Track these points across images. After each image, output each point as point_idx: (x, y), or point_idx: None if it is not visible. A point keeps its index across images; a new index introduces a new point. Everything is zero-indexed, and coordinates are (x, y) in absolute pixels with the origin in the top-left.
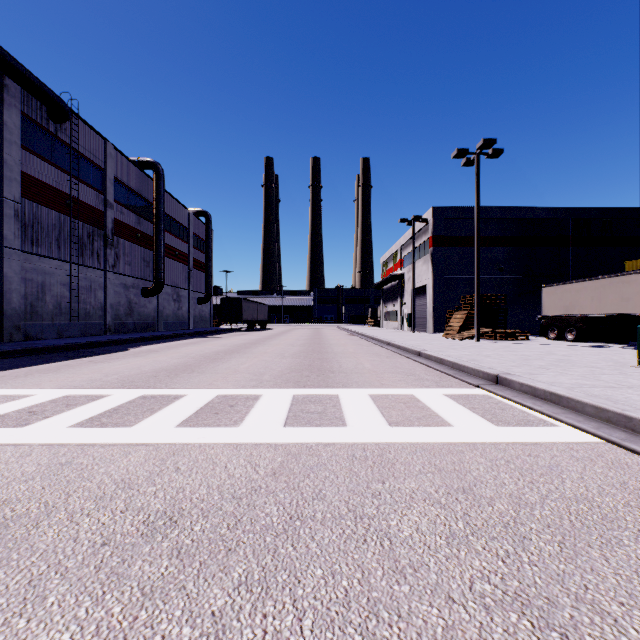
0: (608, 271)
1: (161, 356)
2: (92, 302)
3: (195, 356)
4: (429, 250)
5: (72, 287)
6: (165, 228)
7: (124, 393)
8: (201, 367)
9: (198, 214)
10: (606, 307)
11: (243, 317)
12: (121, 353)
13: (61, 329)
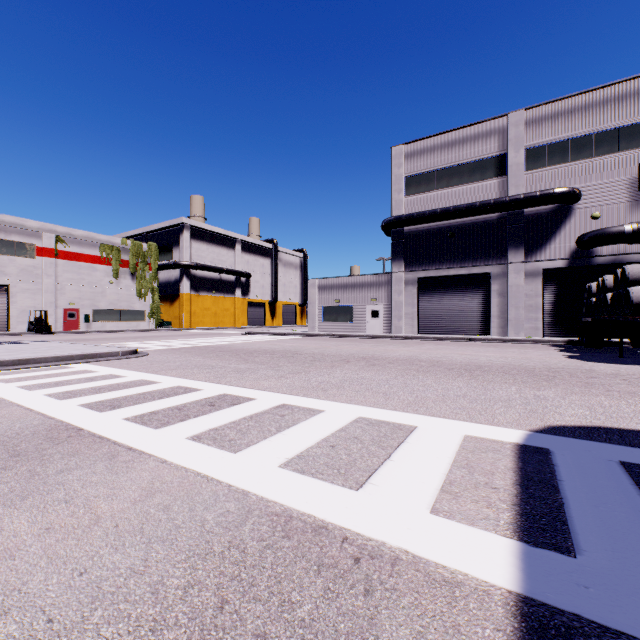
0: None
1: None
2: None
3: None
4: None
5: None
6: None
7: (112, 418)
8: None
9: None
10: None
11: None
12: None
13: None
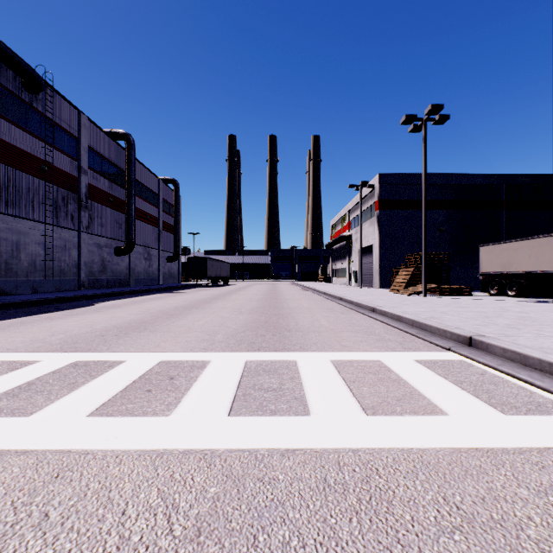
0: (538, 232)
1: (121, 312)
2: (66, 260)
3: (154, 312)
4: (375, 213)
5: (47, 246)
6: (137, 194)
7: (56, 359)
8: (155, 324)
9: (167, 182)
10: (543, 264)
11: (207, 274)
12: (84, 308)
13: (36, 285)
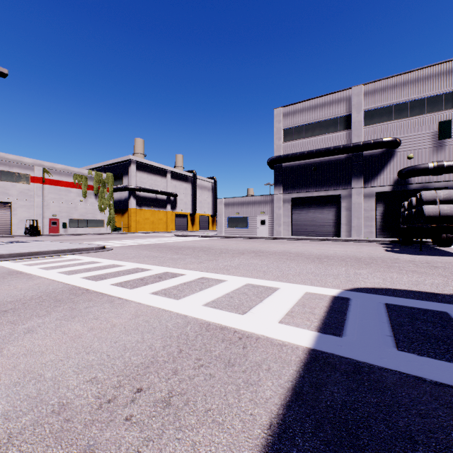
0: None
1: None
2: None
3: None
4: None
5: None
6: None
7: (103, 284)
8: None
9: None
10: None
11: None
12: None
13: None
